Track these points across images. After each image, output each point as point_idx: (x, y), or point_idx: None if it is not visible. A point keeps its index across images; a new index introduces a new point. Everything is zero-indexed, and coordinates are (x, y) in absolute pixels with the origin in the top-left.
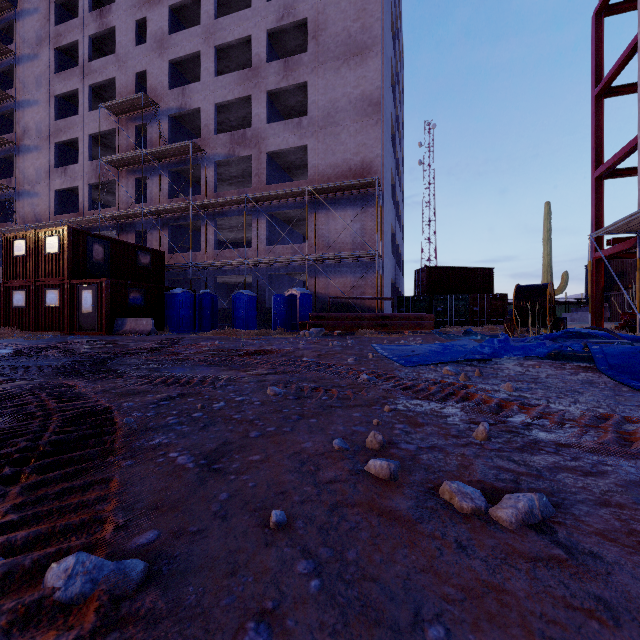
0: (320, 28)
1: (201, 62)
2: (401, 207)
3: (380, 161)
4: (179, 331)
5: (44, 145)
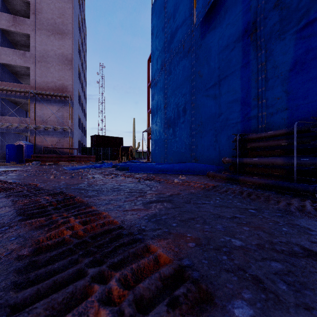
0: (38, 11)
1: None
2: (85, 105)
3: (71, 87)
4: None
5: None
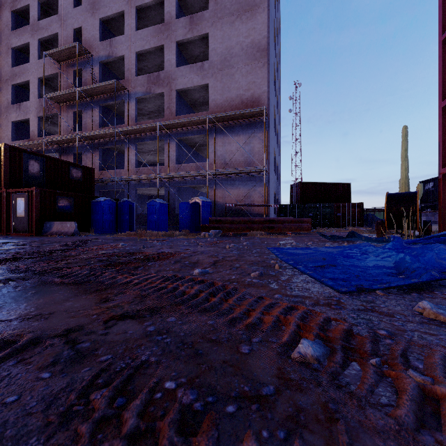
0: None
1: (124, 19)
2: (279, 138)
3: (266, 96)
4: (102, 232)
5: (3, 86)
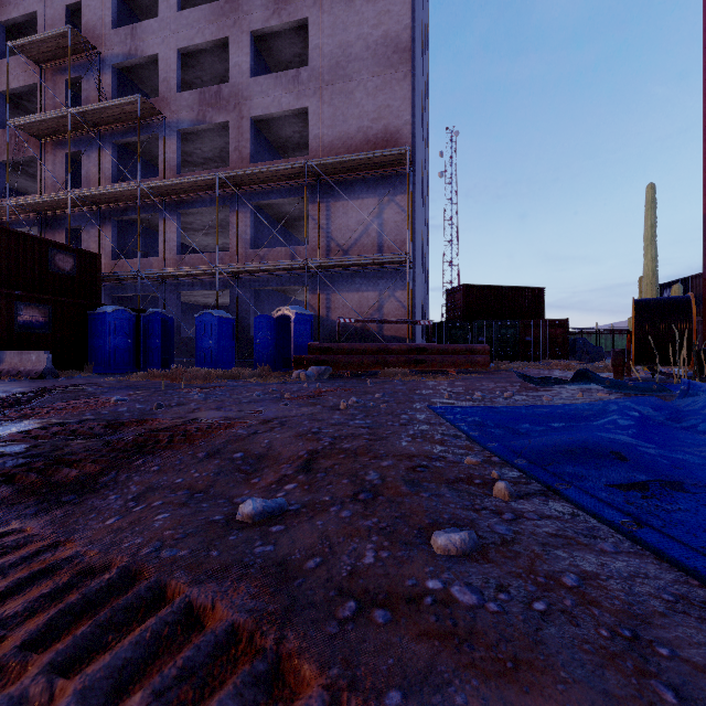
0: None
1: None
2: (427, 213)
3: (410, 130)
4: (109, 370)
5: None
